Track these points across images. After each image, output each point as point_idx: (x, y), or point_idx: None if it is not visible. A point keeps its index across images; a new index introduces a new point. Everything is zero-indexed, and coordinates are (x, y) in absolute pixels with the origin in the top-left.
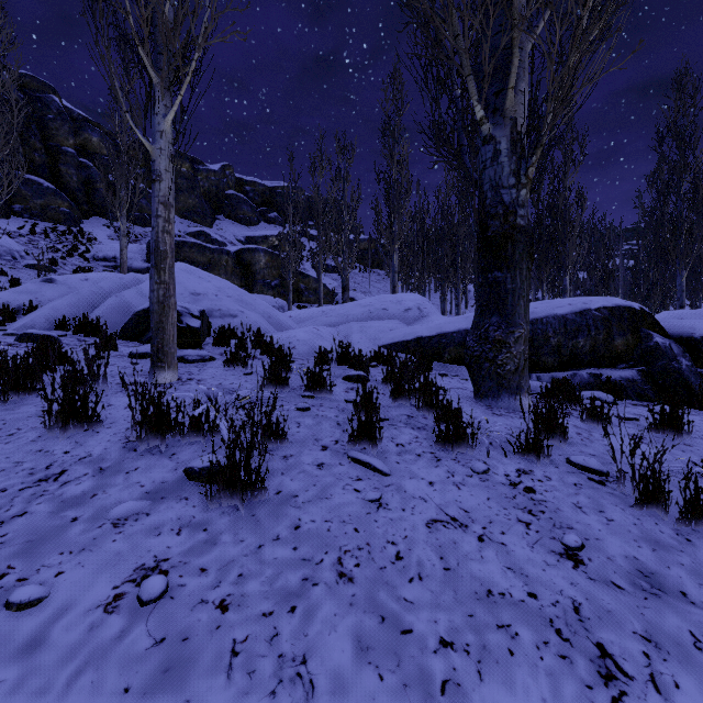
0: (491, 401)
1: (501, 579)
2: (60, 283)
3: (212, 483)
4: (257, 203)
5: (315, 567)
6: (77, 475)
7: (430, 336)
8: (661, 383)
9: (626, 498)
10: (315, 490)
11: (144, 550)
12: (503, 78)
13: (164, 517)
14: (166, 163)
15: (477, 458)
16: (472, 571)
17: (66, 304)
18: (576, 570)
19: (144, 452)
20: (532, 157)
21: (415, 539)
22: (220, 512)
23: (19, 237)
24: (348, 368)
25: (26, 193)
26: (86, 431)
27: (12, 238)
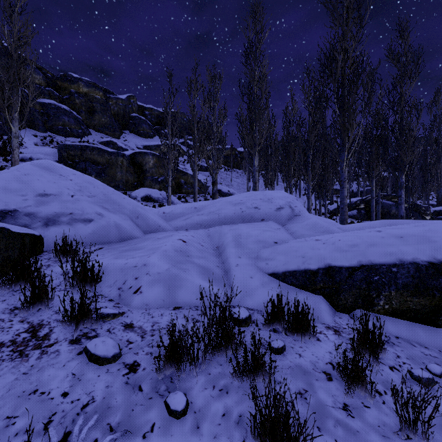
0: None
1: None
2: None
3: None
4: (153, 123)
5: None
6: None
7: (348, 267)
8: None
9: None
10: None
11: None
12: None
13: None
14: None
15: None
16: None
17: None
18: None
19: None
20: None
21: None
22: None
23: None
24: (231, 376)
25: None
26: None
27: None
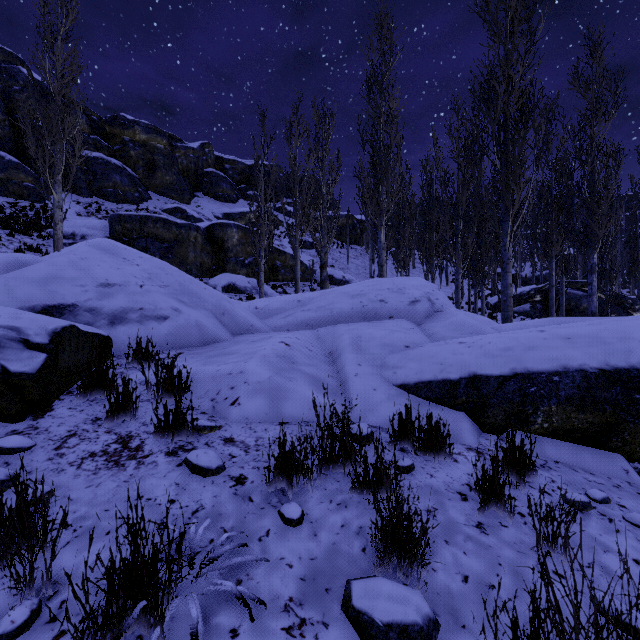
0: None
1: None
2: None
3: None
4: (236, 181)
5: None
6: None
7: (498, 376)
8: None
9: None
10: None
11: None
12: None
13: None
14: None
15: None
16: None
17: None
18: None
19: None
20: None
21: None
22: None
23: None
24: (350, 492)
25: None
26: None
27: None
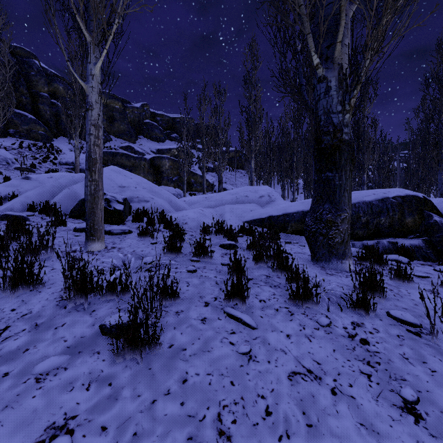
0: (324, 263)
1: (357, 437)
2: (34, 180)
3: (120, 338)
4: (164, 128)
5: (199, 424)
6: (17, 330)
7: (277, 215)
8: (439, 249)
9: (440, 348)
10: (199, 343)
11: (57, 407)
12: (333, 35)
13: (78, 372)
14: (96, 97)
15: (320, 312)
16: (331, 428)
17: (35, 194)
18: (418, 426)
19: (71, 309)
20: (353, 91)
21: (280, 393)
22: (123, 366)
23: (12, 150)
24: (223, 238)
25: (17, 122)
26: (31, 291)
27: (7, 151)
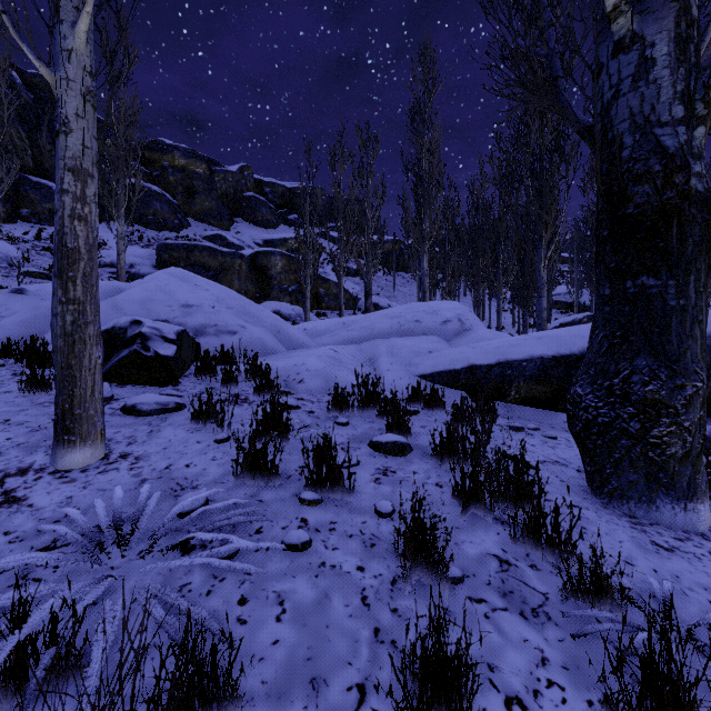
0: (634, 507)
1: None
2: (32, 294)
3: None
4: (277, 205)
5: None
6: None
7: (487, 365)
8: None
9: None
10: None
11: None
12: None
13: None
14: (77, 103)
15: None
16: None
17: (18, 322)
18: None
19: None
20: None
21: None
22: None
23: (22, 243)
24: (377, 418)
25: (34, 197)
26: None
27: (14, 244)
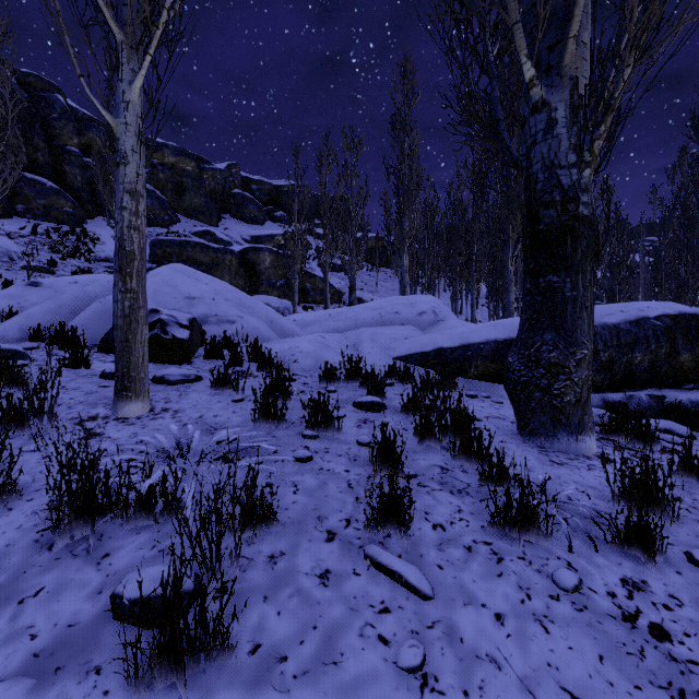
0: (544, 441)
1: None
2: (47, 287)
3: (149, 628)
4: (263, 202)
5: None
6: None
7: (452, 347)
8: None
9: None
10: (316, 641)
11: None
12: (560, 26)
13: None
14: (133, 141)
15: (555, 554)
16: None
17: (44, 311)
18: None
19: (63, 550)
20: (599, 127)
21: None
22: None
23: (19, 238)
24: (359, 388)
25: (29, 193)
26: None
27: (12, 239)
